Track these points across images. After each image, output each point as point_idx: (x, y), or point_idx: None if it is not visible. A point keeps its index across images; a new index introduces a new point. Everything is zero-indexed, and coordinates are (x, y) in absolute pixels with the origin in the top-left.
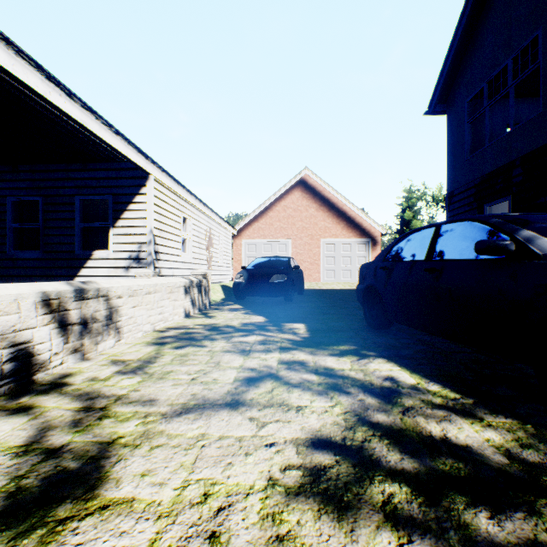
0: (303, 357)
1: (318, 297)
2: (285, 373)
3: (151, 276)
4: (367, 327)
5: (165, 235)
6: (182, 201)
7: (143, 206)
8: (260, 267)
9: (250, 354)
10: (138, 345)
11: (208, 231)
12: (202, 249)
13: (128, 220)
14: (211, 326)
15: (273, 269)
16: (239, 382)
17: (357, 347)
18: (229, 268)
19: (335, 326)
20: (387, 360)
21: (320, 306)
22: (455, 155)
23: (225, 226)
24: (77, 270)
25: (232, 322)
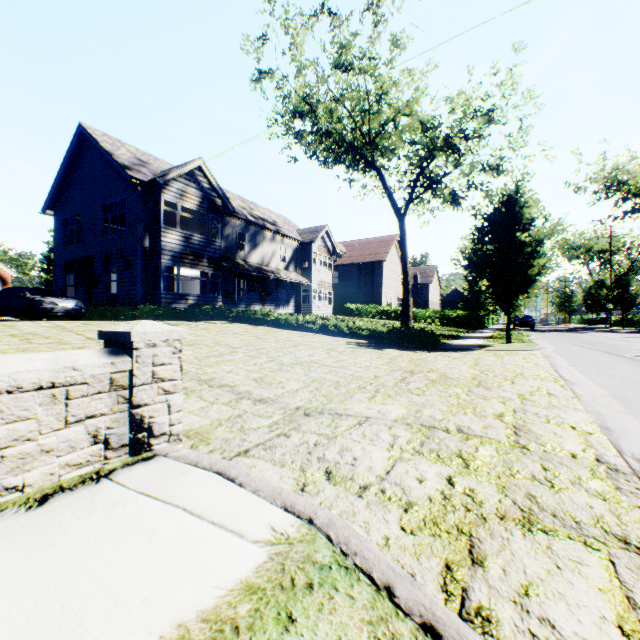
0: None
1: None
2: None
3: None
4: None
5: None
6: None
7: None
8: None
9: None
10: None
11: None
12: None
13: None
14: None
15: None
16: None
17: None
18: None
19: None
20: None
21: None
22: (58, 244)
23: None
24: None
25: None
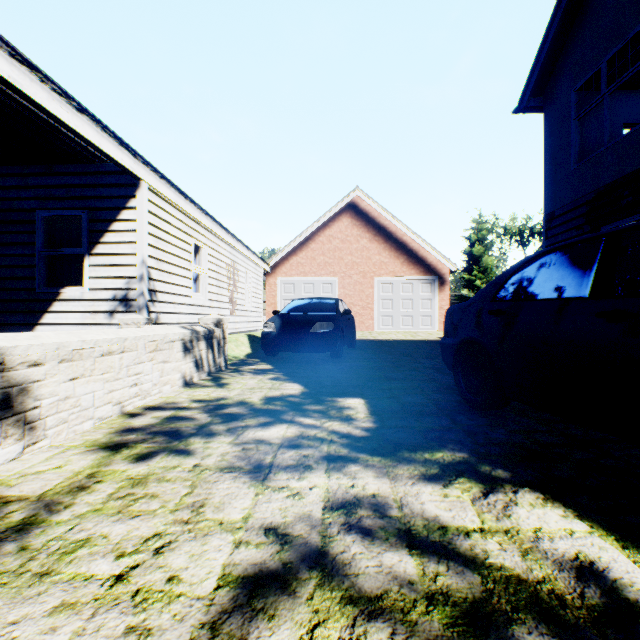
0: (374, 487)
1: (375, 351)
2: (340, 551)
3: (142, 324)
4: (464, 406)
5: (166, 267)
6: (193, 222)
7: (131, 225)
8: (298, 311)
9: (271, 477)
10: (69, 452)
11: (230, 265)
12: (222, 289)
13: (111, 244)
14: (217, 405)
15: (315, 315)
16: (229, 593)
17: (467, 455)
18: (260, 314)
19: (413, 404)
20: (543, 495)
21: (381, 366)
22: (557, 163)
23: (254, 259)
24: (38, 316)
25: (251, 396)
